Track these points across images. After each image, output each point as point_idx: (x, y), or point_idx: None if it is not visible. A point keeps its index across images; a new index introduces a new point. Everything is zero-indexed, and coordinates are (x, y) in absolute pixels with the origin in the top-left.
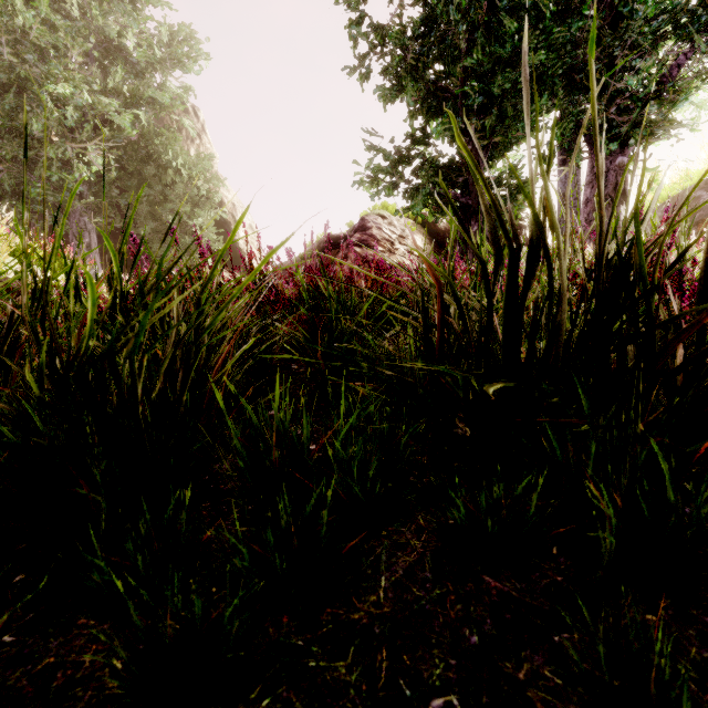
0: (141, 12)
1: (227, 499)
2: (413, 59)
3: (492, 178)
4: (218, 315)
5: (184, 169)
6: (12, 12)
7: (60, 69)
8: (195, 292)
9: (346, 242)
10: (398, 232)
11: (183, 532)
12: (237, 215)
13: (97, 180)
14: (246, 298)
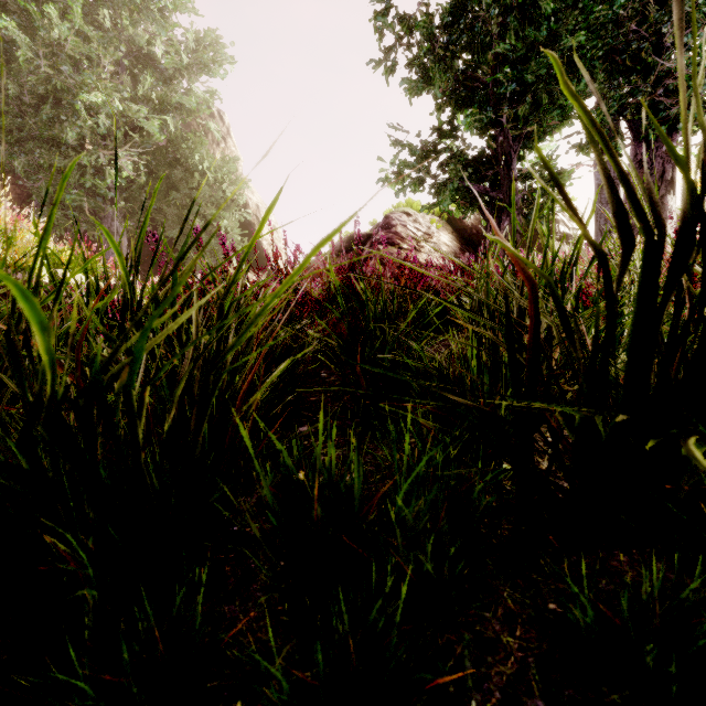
0: (168, 20)
1: (254, 549)
2: (441, 48)
3: (525, 170)
4: (244, 333)
5: (209, 172)
6: (49, 26)
7: (93, 78)
8: (218, 295)
9: (370, 241)
10: (424, 230)
11: (197, 627)
12: (261, 216)
13: (128, 186)
14: (275, 302)
